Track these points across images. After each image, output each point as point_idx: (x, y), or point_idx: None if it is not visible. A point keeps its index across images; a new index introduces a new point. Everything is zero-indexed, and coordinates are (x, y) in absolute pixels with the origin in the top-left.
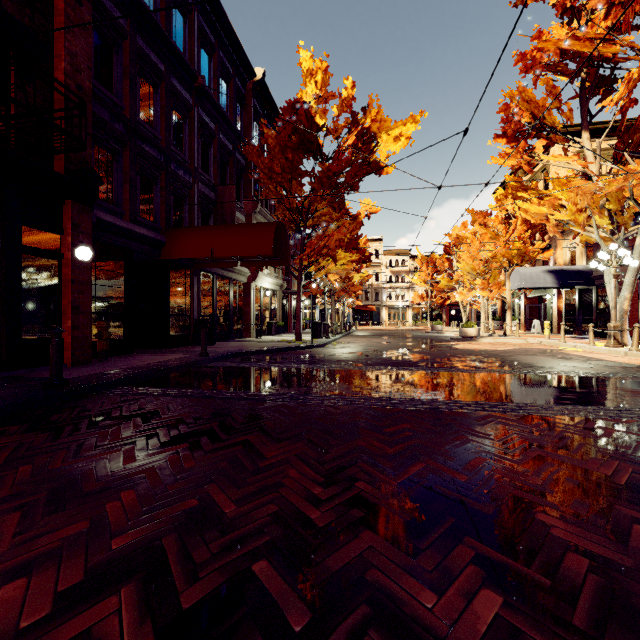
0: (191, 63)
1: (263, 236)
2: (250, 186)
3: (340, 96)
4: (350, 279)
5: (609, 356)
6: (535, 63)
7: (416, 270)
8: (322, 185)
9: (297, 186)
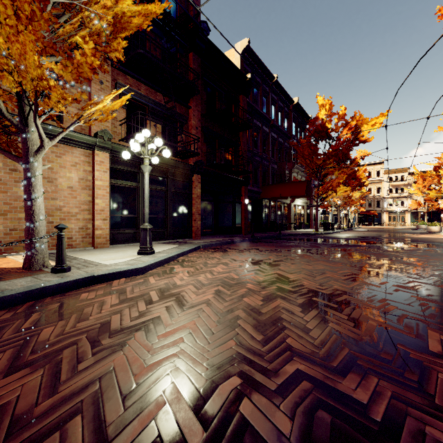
0: (268, 115)
1: (301, 188)
2: (291, 156)
3: (338, 114)
4: (350, 197)
5: None
6: None
7: (414, 183)
8: (328, 158)
9: (316, 159)
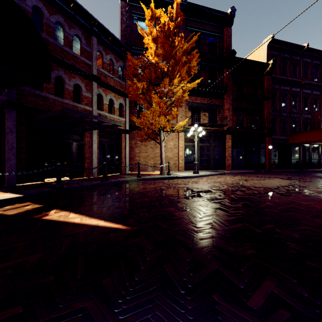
0: (299, 77)
1: None
2: None
3: None
4: None
5: None
6: None
7: None
8: None
9: None
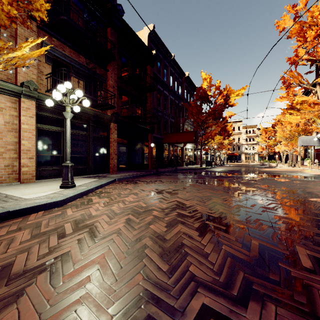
0: (168, 83)
1: (191, 136)
2: (183, 113)
3: (215, 85)
4: (222, 143)
5: (314, 172)
6: (295, 61)
7: (260, 135)
8: (209, 116)
9: (200, 116)
